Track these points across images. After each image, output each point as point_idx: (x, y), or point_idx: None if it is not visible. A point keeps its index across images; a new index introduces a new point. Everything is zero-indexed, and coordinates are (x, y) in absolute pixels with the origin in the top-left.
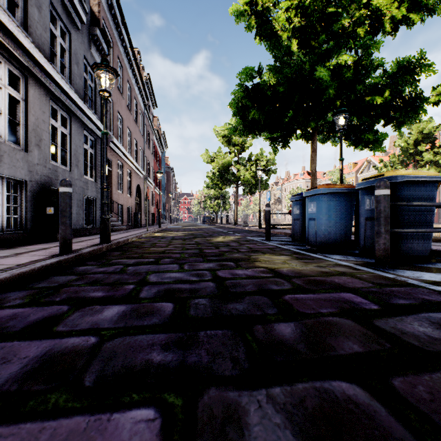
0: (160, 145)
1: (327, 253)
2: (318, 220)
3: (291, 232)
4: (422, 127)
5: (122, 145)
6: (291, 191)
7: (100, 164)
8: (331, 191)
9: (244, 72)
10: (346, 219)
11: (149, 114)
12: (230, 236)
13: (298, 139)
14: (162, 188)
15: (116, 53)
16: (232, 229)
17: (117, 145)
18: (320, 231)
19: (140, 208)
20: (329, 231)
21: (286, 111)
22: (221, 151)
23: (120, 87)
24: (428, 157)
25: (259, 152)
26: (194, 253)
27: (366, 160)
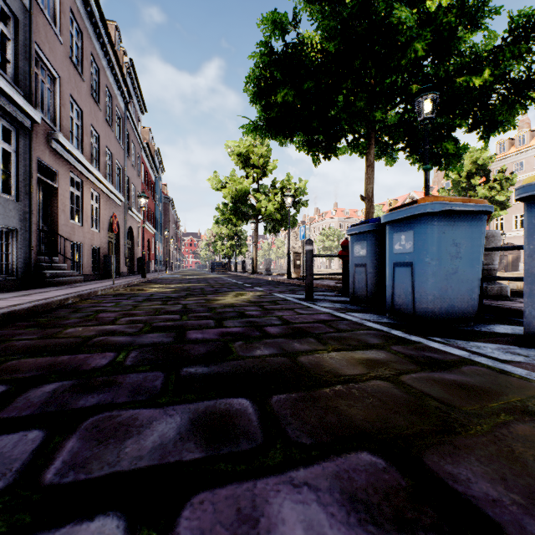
0: (153, 166)
1: (455, 338)
2: (418, 267)
3: (337, 284)
4: (476, 156)
5: (82, 152)
6: (322, 231)
7: (29, 172)
8: (447, 207)
9: (271, 18)
10: (471, 264)
11: (133, 117)
12: (247, 291)
13: (343, 154)
14: (157, 224)
15: (68, 4)
16: (250, 279)
17: (67, 147)
18: (425, 287)
19: (119, 250)
20: (442, 289)
21: (336, 95)
22: (235, 175)
23: (78, 63)
24: (483, 192)
25: (285, 178)
26: (159, 345)
27: (408, 196)
